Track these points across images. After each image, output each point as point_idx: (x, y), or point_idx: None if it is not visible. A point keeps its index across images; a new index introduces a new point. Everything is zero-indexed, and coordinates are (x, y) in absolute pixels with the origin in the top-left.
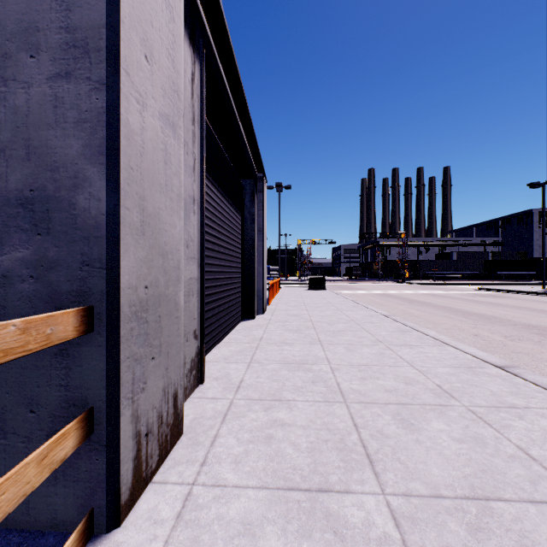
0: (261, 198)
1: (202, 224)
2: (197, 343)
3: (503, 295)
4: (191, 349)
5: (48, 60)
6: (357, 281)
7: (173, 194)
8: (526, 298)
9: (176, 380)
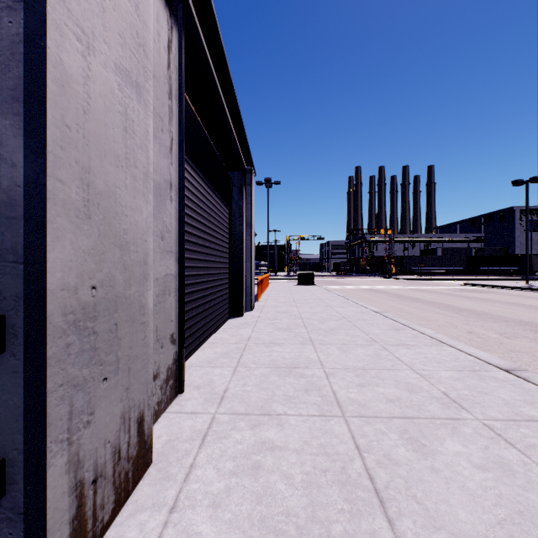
0: (249, 191)
1: (182, 213)
2: (174, 348)
3: (489, 290)
4: (168, 356)
5: None
6: (345, 277)
7: (138, 171)
8: (511, 293)
9: (142, 401)
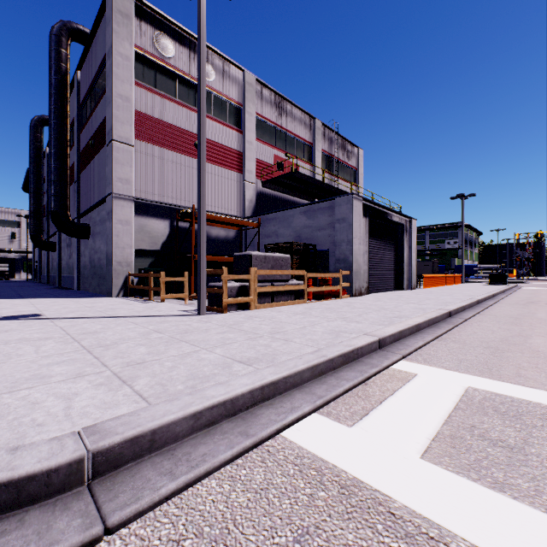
0: (410, 231)
1: (368, 256)
2: (367, 284)
3: None
4: (365, 285)
5: (345, 243)
6: None
7: (360, 255)
8: None
9: (361, 286)
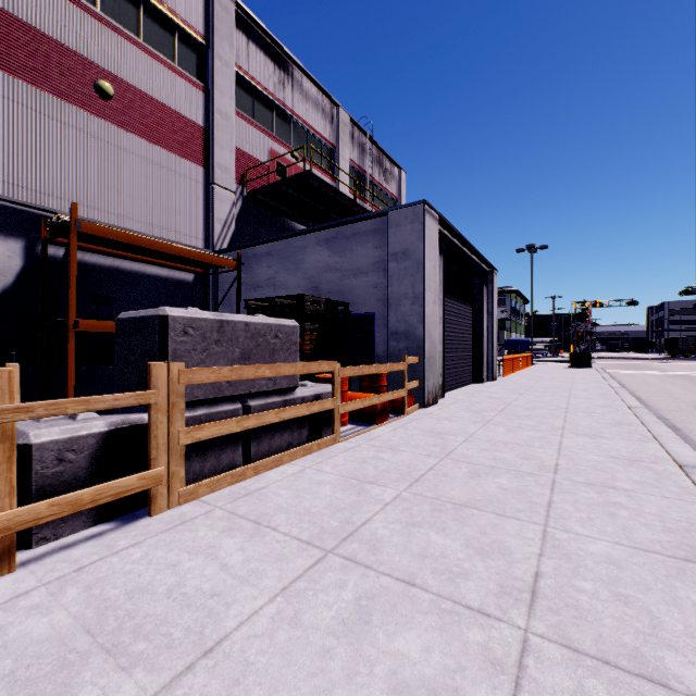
0: (490, 288)
1: (444, 327)
2: (441, 379)
3: None
4: (439, 381)
5: (409, 301)
6: (676, 360)
7: (435, 324)
8: None
9: (436, 384)
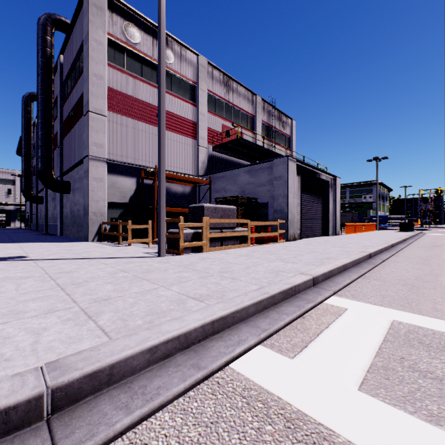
0: (334, 187)
1: (301, 208)
2: (299, 231)
3: None
4: (298, 232)
5: (282, 197)
6: None
7: (294, 206)
8: None
9: (294, 232)
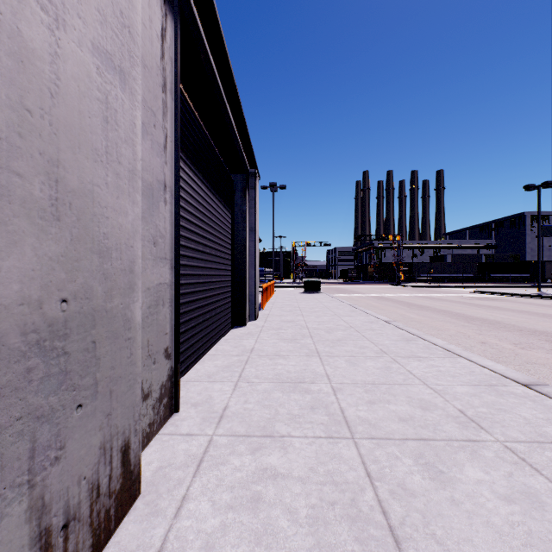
0: (253, 195)
1: (177, 217)
2: (169, 363)
3: (500, 298)
4: (161, 373)
5: None
6: (353, 284)
7: (122, 168)
8: (523, 301)
9: (127, 426)
